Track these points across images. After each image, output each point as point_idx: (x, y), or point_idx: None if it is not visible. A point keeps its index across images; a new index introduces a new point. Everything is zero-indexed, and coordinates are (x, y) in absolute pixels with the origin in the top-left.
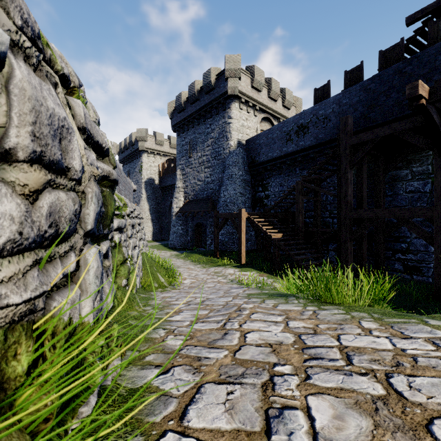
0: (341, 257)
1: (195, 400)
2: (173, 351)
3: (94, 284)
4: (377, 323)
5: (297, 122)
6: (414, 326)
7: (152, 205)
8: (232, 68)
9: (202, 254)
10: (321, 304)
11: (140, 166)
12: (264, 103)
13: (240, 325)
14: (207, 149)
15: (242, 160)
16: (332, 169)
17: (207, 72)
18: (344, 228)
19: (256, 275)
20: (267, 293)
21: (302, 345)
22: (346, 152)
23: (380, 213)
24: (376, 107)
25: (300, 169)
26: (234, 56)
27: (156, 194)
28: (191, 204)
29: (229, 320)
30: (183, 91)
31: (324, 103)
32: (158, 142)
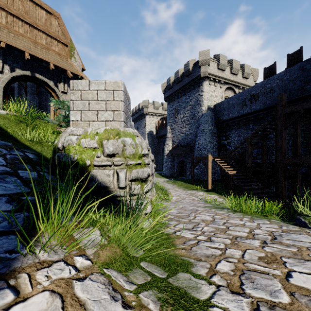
0: (277, 189)
1: (177, 225)
2: (171, 218)
3: (155, 196)
4: (249, 219)
5: (250, 92)
6: (262, 220)
7: (152, 148)
8: (203, 59)
9: (183, 181)
10: (236, 212)
11: (145, 123)
12: (227, 77)
13: (194, 215)
14: (186, 112)
15: (210, 119)
16: (274, 128)
17: (187, 63)
18: (279, 169)
19: (217, 197)
20: (215, 206)
21: (213, 220)
22: (281, 118)
23: (305, 160)
24: (310, 82)
25: (253, 125)
26: (205, 51)
27: (154, 141)
28: (176, 149)
29: (191, 213)
30: (171, 76)
31: (270, 79)
32: (155, 108)
